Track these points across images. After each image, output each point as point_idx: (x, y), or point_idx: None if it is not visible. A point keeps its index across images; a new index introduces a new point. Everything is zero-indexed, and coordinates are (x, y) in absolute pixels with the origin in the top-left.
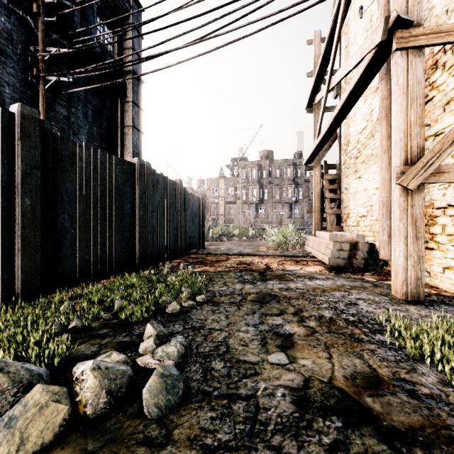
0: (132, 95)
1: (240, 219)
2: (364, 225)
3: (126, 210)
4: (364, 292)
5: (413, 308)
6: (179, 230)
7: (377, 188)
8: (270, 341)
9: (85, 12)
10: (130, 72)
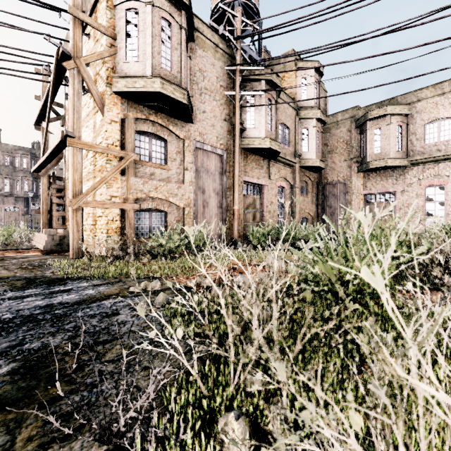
0: None
1: None
2: None
3: None
4: (56, 258)
5: (73, 260)
6: None
7: None
8: None
9: None
10: None
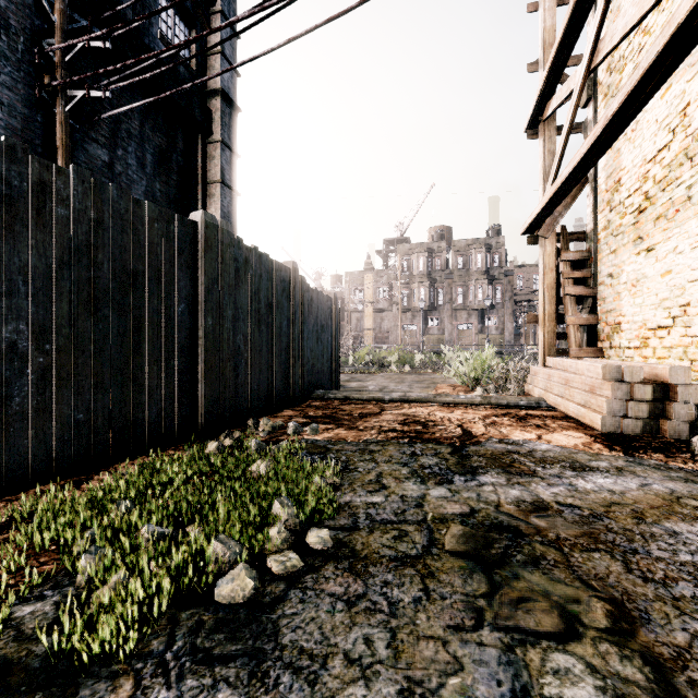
0: (220, 130)
1: (398, 337)
2: (664, 347)
3: (176, 315)
4: None
5: None
6: (291, 356)
7: None
8: None
9: None
10: (217, 93)
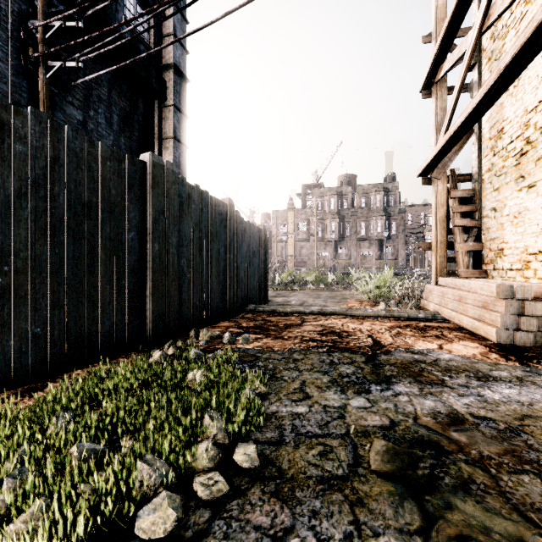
0: (173, 96)
1: (314, 261)
2: None
3: (127, 241)
4: None
5: None
6: (227, 277)
7: None
8: None
9: None
10: (170, 67)
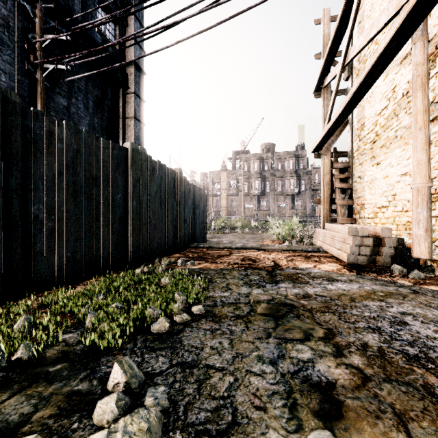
0: (133, 86)
1: (242, 211)
2: (385, 217)
3: (117, 200)
4: (407, 302)
5: None
6: (178, 223)
7: (402, 174)
8: (301, 399)
9: (86, 1)
10: (131, 63)
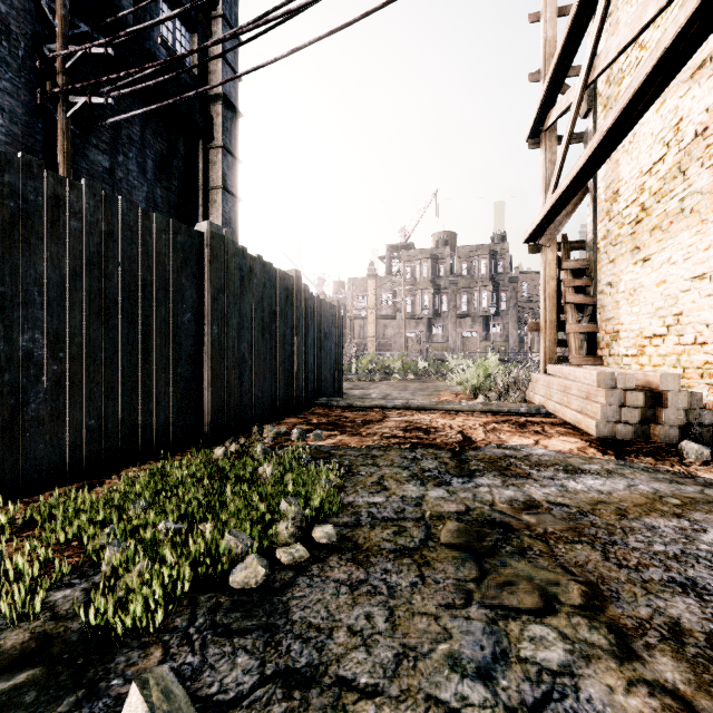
0: (222, 136)
1: (401, 344)
2: (659, 355)
3: (183, 324)
4: None
5: None
6: (294, 364)
7: (694, 277)
8: None
9: None
10: (218, 98)
